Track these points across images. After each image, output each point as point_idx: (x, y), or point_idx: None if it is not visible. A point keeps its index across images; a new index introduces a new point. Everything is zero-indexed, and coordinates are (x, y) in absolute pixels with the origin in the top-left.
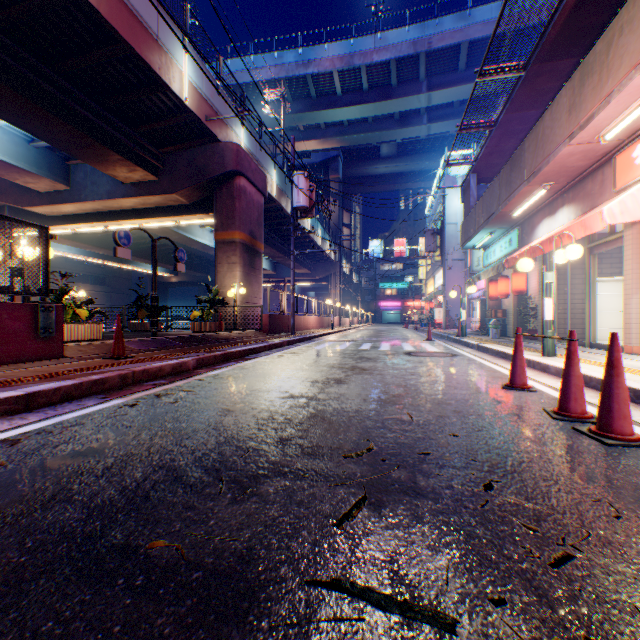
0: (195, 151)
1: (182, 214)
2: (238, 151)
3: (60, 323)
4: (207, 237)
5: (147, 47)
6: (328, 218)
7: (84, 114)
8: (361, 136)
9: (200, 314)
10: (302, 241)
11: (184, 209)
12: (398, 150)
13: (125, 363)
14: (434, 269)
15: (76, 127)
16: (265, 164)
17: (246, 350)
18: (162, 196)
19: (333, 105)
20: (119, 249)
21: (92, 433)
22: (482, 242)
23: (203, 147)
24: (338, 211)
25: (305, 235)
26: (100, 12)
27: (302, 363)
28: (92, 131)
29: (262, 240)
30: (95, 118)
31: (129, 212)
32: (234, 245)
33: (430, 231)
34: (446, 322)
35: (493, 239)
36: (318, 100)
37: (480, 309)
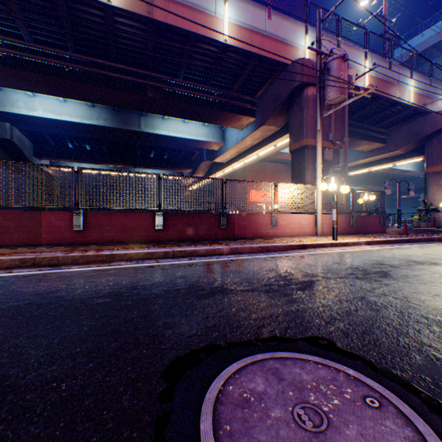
0: (410, 124)
1: (397, 160)
2: None
3: (384, 222)
4: (403, 165)
5: (393, 92)
6: None
7: (356, 131)
8: None
9: (416, 217)
10: None
11: (399, 157)
12: None
13: (414, 236)
14: None
15: (352, 138)
16: None
17: None
18: (386, 154)
19: None
20: (385, 190)
21: (439, 247)
22: None
23: (416, 120)
24: None
25: None
26: (376, 94)
27: None
28: (357, 136)
29: None
30: (360, 130)
31: (362, 165)
32: (441, 173)
33: None
34: None
35: None
36: None
37: None
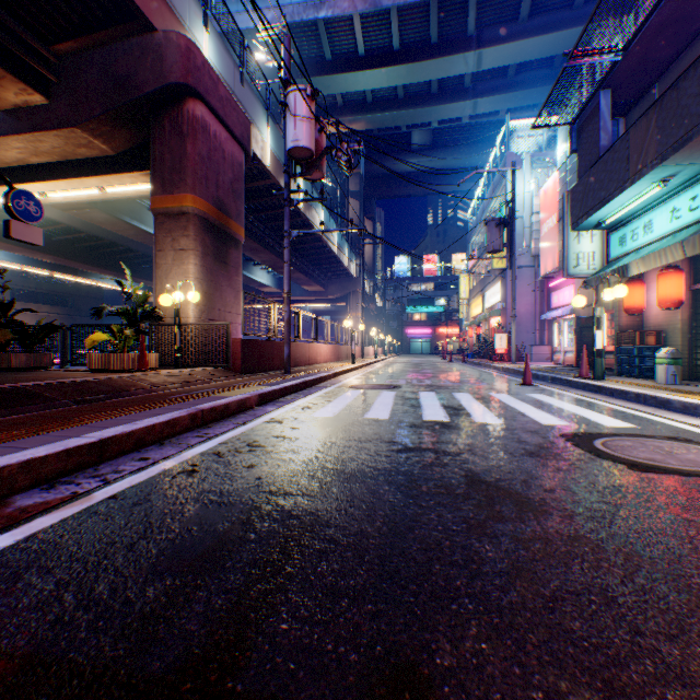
0: (112, 50)
1: (103, 172)
2: (189, 50)
3: None
4: None
5: None
6: (346, 223)
7: None
8: (389, 115)
9: (108, 338)
10: (313, 246)
11: (107, 163)
12: (433, 140)
13: None
14: (485, 283)
15: None
16: (251, 111)
17: (46, 459)
18: (58, 133)
19: (353, 67)
20: None
21: None
22: (630, 206)
23: (126, 42)
24: (359, 214)
25: (316, 236)
26: None
27: (196, 619)
28: None
29: (241, 221)
30: None
31: (18, 170)
32: (184, 219)
33: (494, 221)
34: (509, 352)
35: (649, 201)
36: (333, 60)
37: (576, 333)
